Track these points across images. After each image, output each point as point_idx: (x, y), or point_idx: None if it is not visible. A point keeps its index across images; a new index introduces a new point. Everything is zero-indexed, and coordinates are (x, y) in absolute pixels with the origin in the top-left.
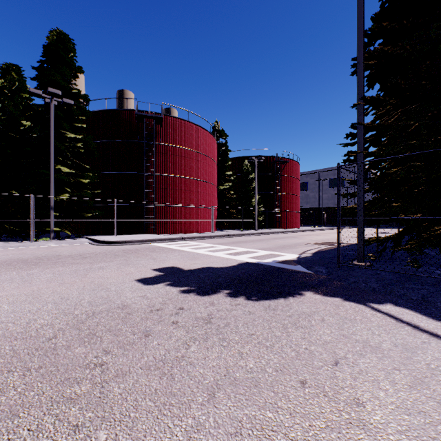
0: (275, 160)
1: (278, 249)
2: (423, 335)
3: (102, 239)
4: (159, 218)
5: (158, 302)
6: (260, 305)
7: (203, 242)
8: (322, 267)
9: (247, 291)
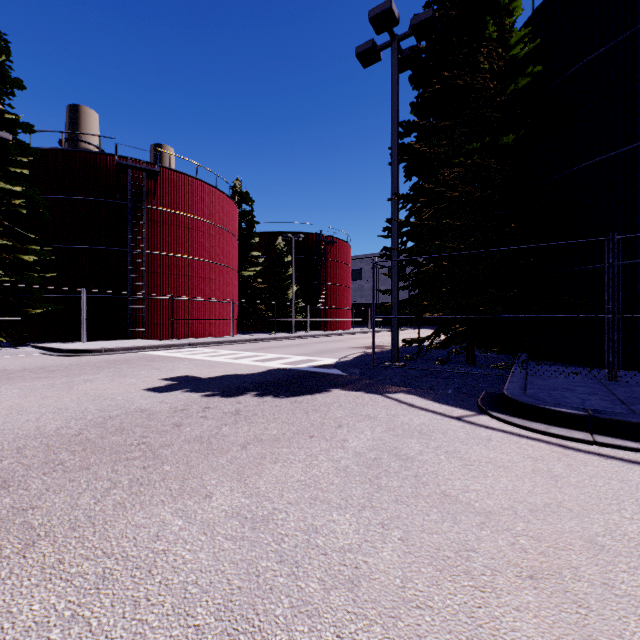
0: (319, 240)
1: (317, 354)
2: (412, 409)
3: (64, 347)
4: (152, 317)
5: (180, 405)
6: (287, 401)
7: (221, 348)
8: (357, 368)
9: (276, 392)
